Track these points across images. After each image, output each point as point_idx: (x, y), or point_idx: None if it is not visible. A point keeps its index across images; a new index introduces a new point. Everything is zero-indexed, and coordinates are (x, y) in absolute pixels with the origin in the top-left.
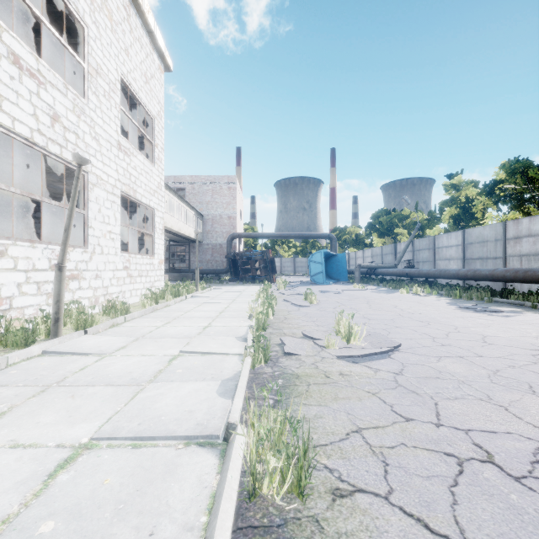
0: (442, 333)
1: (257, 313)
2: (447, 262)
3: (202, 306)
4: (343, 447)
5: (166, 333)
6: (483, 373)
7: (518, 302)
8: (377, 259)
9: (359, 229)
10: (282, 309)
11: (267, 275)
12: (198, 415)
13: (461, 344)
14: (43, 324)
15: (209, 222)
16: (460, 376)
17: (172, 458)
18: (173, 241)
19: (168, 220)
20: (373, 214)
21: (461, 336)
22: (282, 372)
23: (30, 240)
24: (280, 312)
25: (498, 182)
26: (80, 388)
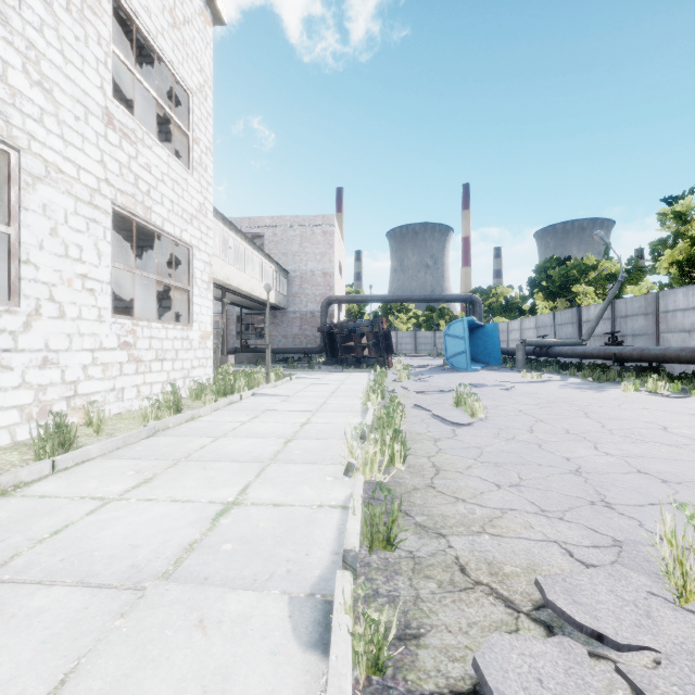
0: None
1: (366, 460)
2: (686, 335)
3: (258, 421)
4: None
5: (86, 548)
6: None
7: None
8: (546, 332)
9: (510, 290)
10: (418, 432)
11: (379, 357)
12: None
13: None
14: None
15: (296, 281)
16: None
17: None
18: (247, 308)
19: (232, 275)
20: (537, 265)
21: None
22: None
23: None
24: (417, 441)
25: None
26: None
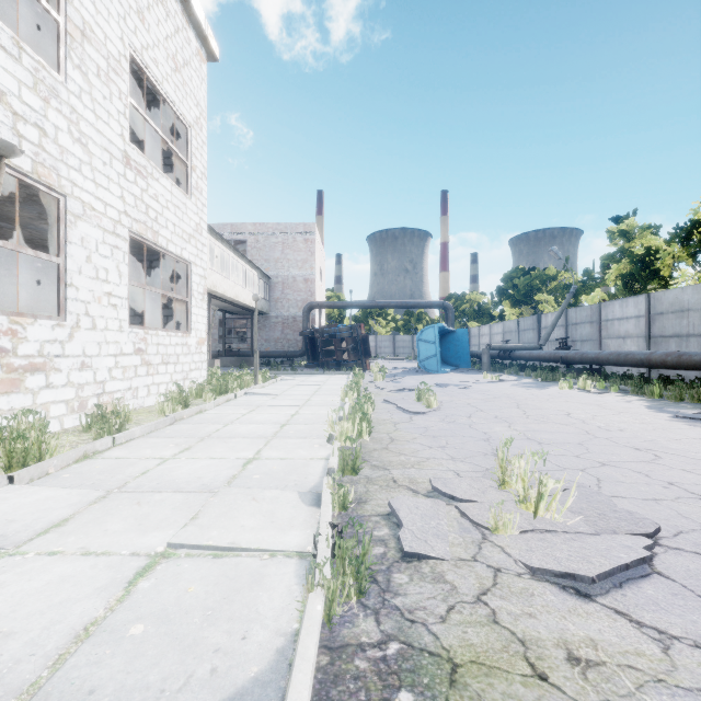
0: None
1: (342, 432)
2: (621, 341)
3: (256, 413)
4: None
5: (169, 479)
6: None
7: None
8: (511, 337)
9: (482, 296)
10: (384, 419)
11: (358, 360)
12: None
13: None
14: None
15: (278, 287)
16: None
17: None
18: (230, 312)
19: (218, 282)
20: (505, 274)
21: None
22: (406, 645)
23: None
24: (381, 424)
25: (700, 223)
26: None
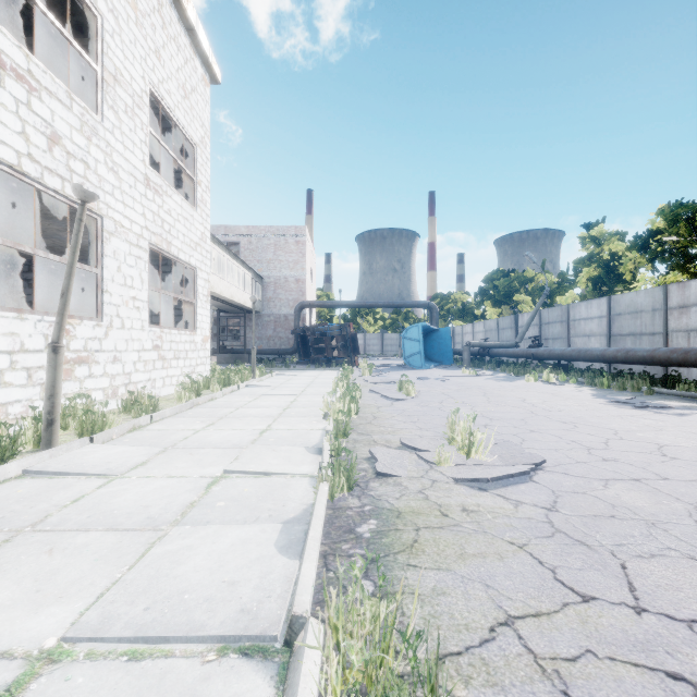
0: (599, 441)
1: (335, 411)
2: (586, 339)
3: (260, 400)
4: (488, 659)
5: (207, 441)
6: (680, 508)
7: (690, 394)
8: (492, 336)
9: (466, 296)
10: (369, 404)
11: (347, 357)
12: (243, 591)
13: (631, 458)
14: (31, 429)
15: (270, 287)
16: (645, 513)
17: (193, 684)
18: (224, 311)
19: (216, 283)
20: (486, 276)
21: (626, 445)
22: (375, 507)
23: (17, 309)
24: (367, 408)
25: (655, 233)
26: (65, 536)
